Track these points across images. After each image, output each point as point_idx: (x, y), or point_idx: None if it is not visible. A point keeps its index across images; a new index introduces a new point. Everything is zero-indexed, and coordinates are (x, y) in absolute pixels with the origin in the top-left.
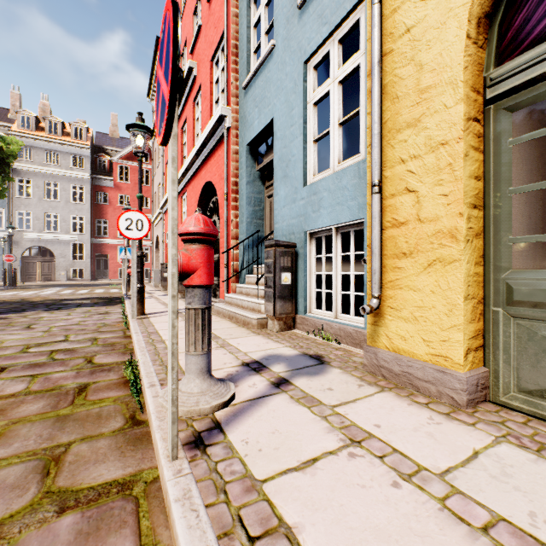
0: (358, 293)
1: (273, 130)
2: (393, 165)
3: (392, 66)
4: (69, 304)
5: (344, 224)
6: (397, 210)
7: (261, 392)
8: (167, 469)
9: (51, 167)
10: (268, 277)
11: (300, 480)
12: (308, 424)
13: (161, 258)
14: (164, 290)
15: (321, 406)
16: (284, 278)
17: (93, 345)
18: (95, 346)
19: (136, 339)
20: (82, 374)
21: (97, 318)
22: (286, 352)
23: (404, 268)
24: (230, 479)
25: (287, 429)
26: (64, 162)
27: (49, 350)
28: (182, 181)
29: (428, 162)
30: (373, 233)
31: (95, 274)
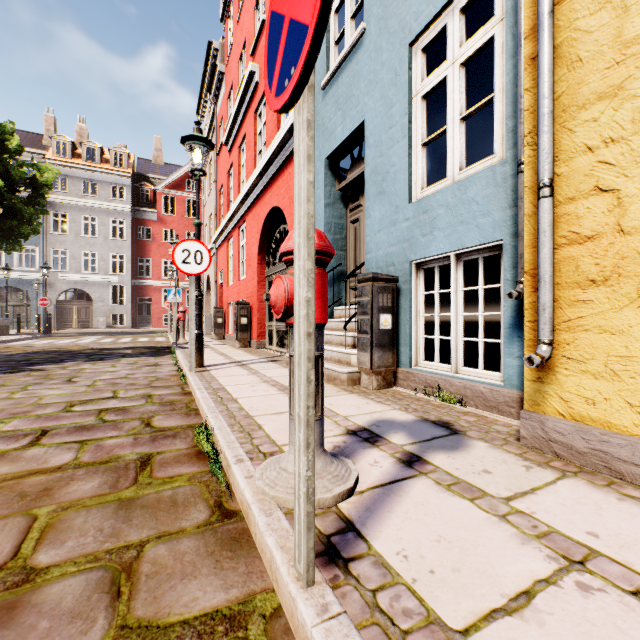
0: (491, 340)
1: (361, 138)
2: (572, 156)
3: (571, 16)
4: (112, 354)
5: (469, 249)
6: (578, 219)
7: (391, 474)
8: (304, 603)
9: (89, 199)
10: (362, 320)
11: (525, 634)
12: (484, 528)
13: (213, 302)
14: (217, 339)
15: (487, 498)
16: (383, 321)
17: (148, 404)
18: (151, 405)
19: (201, 397)
20: (141, 440)
21: (147, 371)
22: (398, 417)
23: (593, 301)
24: (408, 627)
25: (457, 536)
26: (103, 193)
27: (97, 409)
28: (241, 208)
29: (639, 145)
30: (542, 253)
31: (136, 320)
